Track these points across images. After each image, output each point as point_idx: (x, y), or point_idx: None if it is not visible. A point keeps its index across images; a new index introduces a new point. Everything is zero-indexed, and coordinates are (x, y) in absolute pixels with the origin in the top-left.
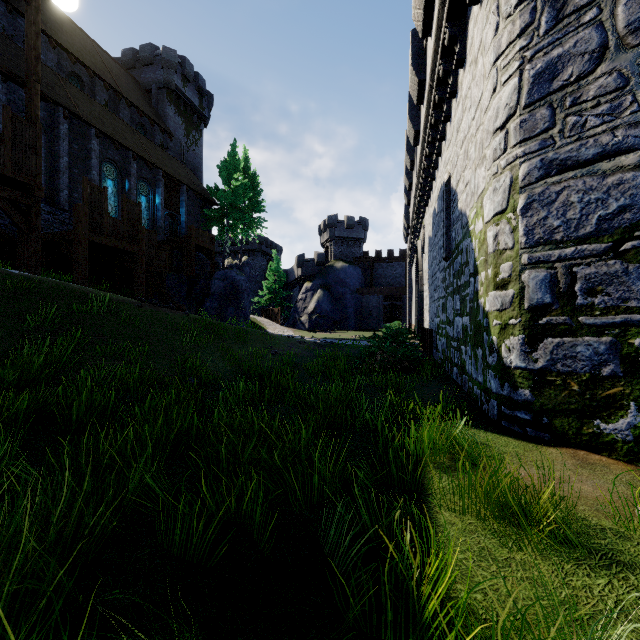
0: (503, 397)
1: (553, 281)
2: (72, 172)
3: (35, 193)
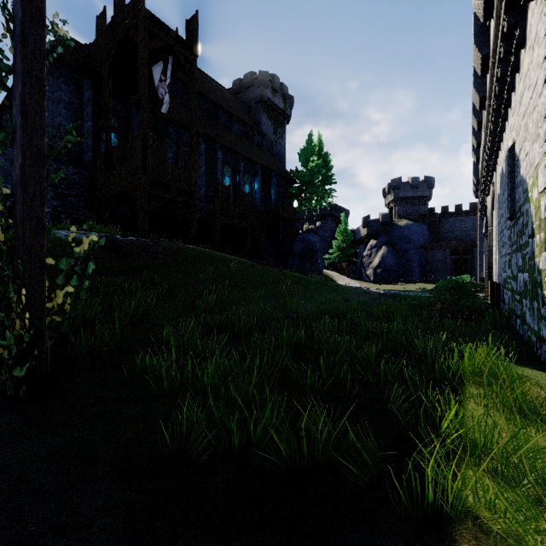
0: None
1: None
2: (207, 176)
3: (194, 196)
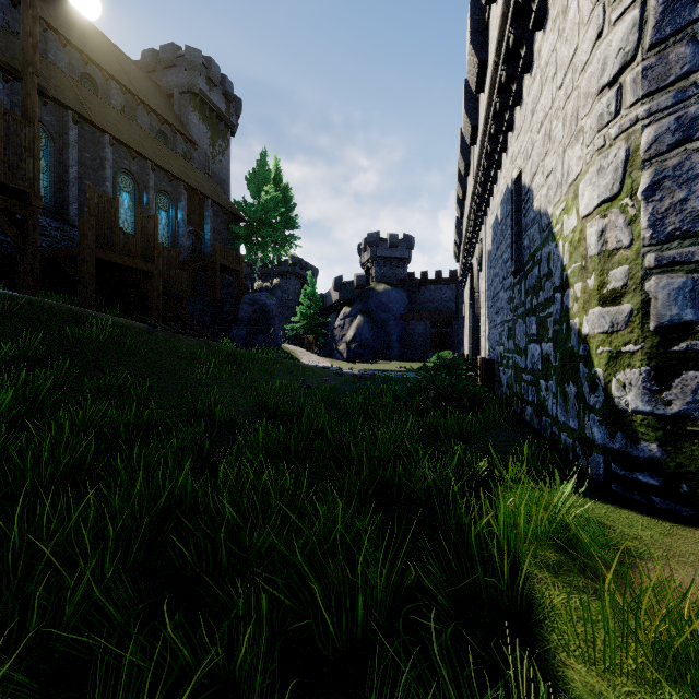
0: (614, 452)
1: (697, 290)
2: (83, 184)
3: (32, 202)
